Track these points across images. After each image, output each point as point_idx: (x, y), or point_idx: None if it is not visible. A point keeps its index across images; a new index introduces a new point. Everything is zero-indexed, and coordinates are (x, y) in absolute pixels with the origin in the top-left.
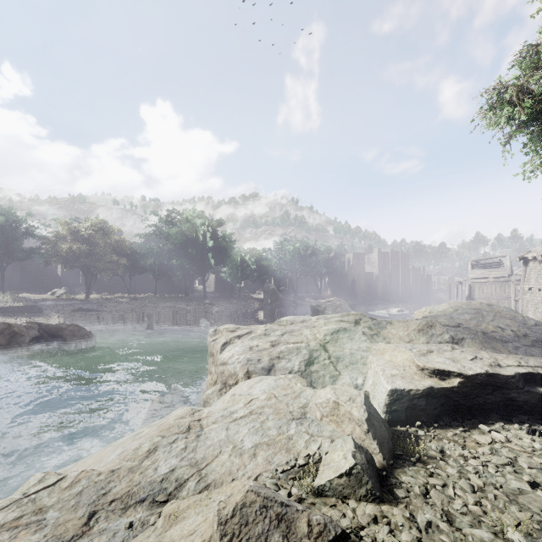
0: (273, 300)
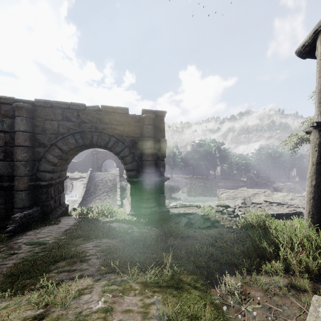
0: (251, 182)
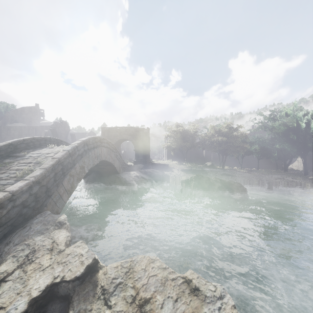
0: None
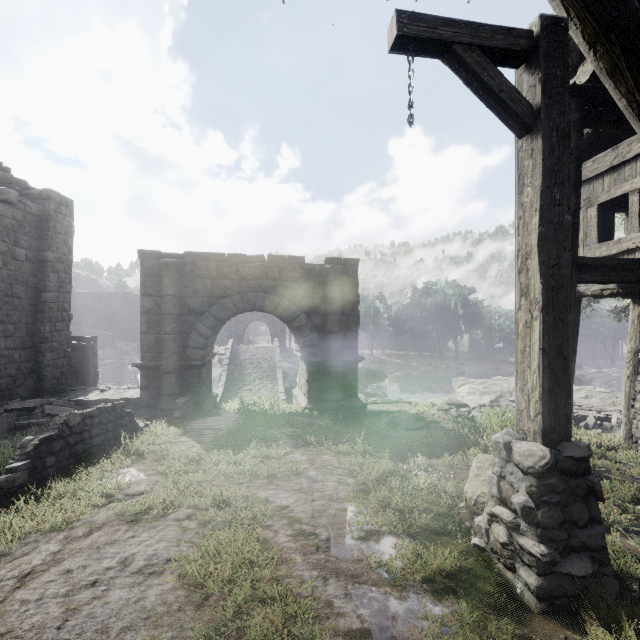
0: None
